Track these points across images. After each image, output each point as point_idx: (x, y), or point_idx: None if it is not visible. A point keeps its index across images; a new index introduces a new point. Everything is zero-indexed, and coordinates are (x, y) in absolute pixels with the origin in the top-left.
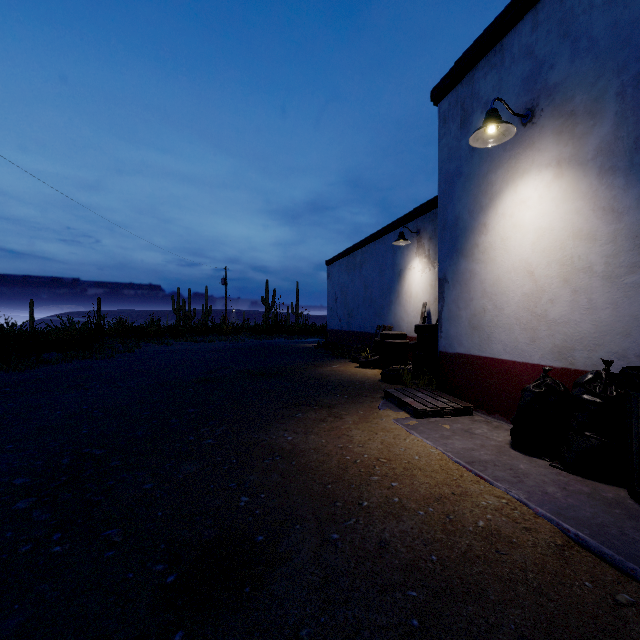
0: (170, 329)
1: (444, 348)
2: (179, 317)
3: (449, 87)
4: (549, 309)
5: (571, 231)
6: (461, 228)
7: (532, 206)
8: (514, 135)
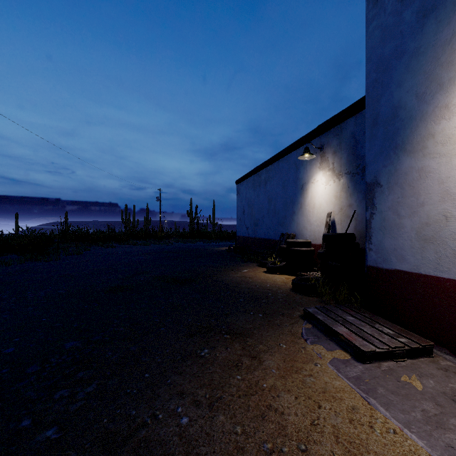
0: (116, 235)
1: (375, 262)
2: (126, 226)
3: None
4: None
5: None
6: (403, 118)
7: None
8: None
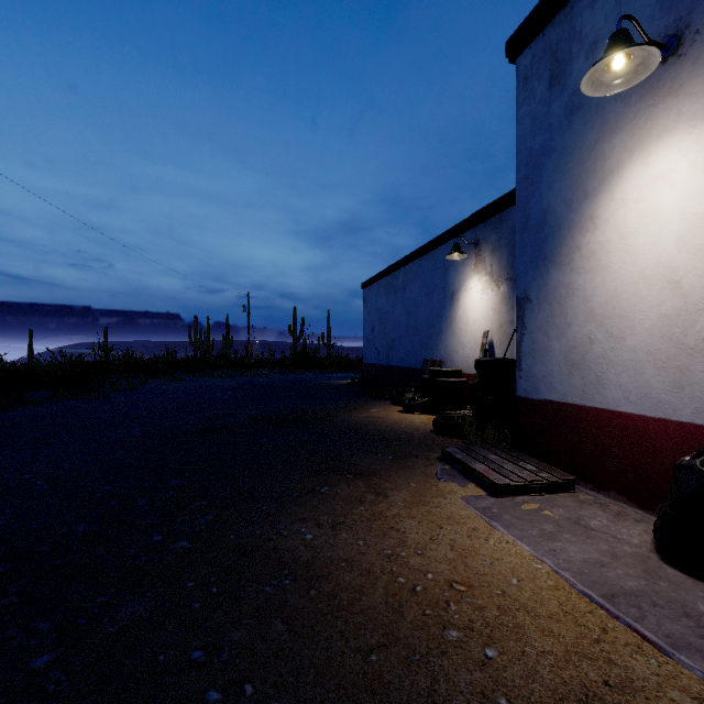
0: (184, 363)
1: (525, 392)
2: (196, 349)
3: (533, 32)
4: None
5: None
6: (552, 226)
7: (678, 182)
8: (644, 80)
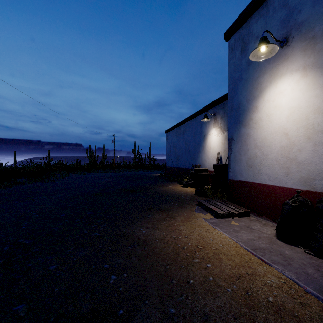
0: (85, 166)
1: (231, 177)
2: (90, 160)
3: (235, 30)
4: (298, 155)
5: (313, 108)
6: (242, 109)
7: (287, 95)
8: (275, 54)
